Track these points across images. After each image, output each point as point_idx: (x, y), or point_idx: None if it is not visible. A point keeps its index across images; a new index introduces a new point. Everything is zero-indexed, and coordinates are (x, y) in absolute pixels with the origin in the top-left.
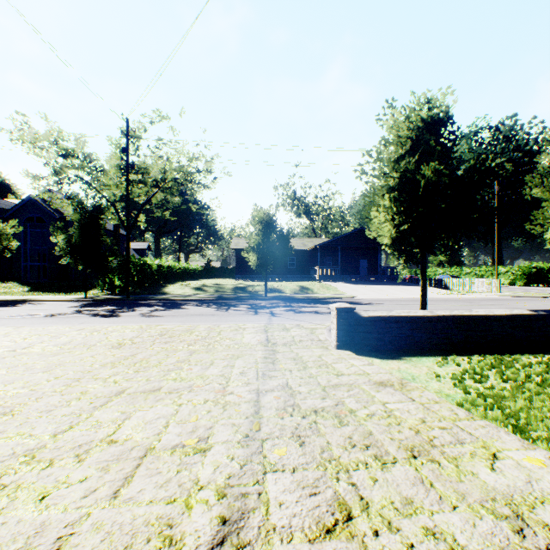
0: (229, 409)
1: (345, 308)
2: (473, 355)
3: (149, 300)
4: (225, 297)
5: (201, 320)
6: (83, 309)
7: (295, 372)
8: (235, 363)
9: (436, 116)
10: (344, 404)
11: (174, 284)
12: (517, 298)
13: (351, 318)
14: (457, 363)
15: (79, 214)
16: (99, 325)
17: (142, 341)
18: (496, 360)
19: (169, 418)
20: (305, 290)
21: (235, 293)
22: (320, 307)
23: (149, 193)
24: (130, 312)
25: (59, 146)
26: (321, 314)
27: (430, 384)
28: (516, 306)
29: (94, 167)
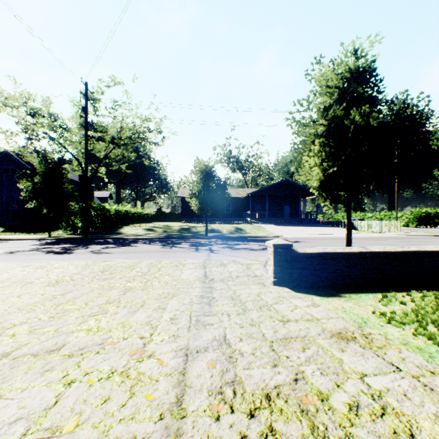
0: (139, 394)
1: (283, 244)
2: (409, 291)
3: (104, 239)
4: (171, 236)
5: (145, 257)
6: (42, 247)
7: (233, 317)
8: (168, 304)
9: (363, 67)
10: (306, 379)
11: (129, 226)
12: (416, 237)
13: (289, 254)
14: (402, 302)
15: (43, 164)
16: (48, 261)
17: (81, 278)
18: (438, 297)
19: (34, 420)
20: (239, 231)
21: (180, 233)
22: (253, 244)
23: (108, 149)
24: (83, 249)
25: (28, 106)
26: (255, 251)
27: (389, 330)
28: (419, 243)
29: (59, 125)
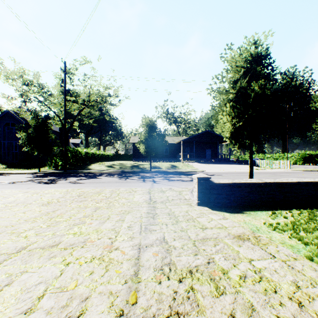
0: (111, 270)
1: (204, 177)
2: (291, 209)
3: (78, 173)
4: (125, 171)
5: (108, 186)
6: (34, 179)
7: (169, 226)
8: (126, 217)
9: (260, 52)
10: (214, 262)
11: (95, 164)
12: (301, 172)
13: (208, 184)
14: (285, 216)
15: (35, 120)
16: (40, 189)
17: (64, 200)
18: (310, 214)
19: (50, 283)
20: (174, 167)
21: (131, 169)
22: (183, 177)
23: (80, 109)
24: (63, 180)
25: (23, 78)
26: (185, 182)
27: (273, 235)
28: (303, 176)
29: (45, 92)
